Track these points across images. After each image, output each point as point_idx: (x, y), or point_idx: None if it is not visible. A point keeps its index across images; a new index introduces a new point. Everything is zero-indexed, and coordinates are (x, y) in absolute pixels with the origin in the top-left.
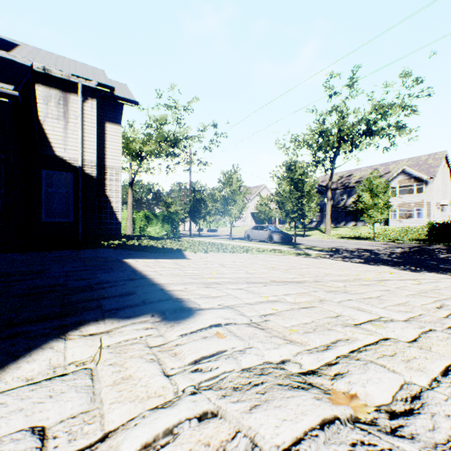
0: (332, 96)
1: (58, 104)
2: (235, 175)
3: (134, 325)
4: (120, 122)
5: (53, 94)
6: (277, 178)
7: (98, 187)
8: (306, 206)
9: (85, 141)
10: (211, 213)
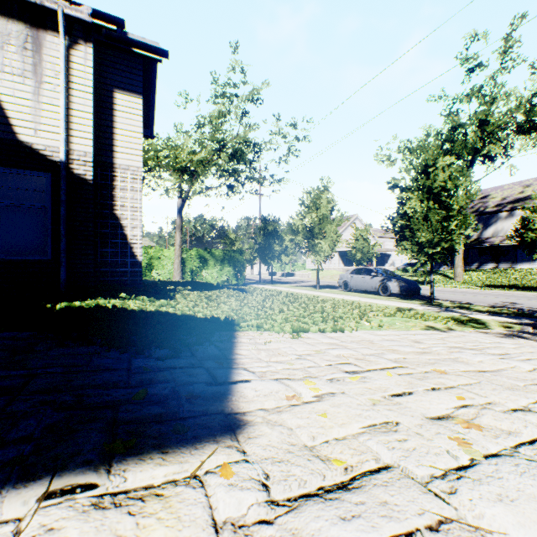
0: (473, 70)
1: (23, 49)
2: (325, 193)
3: None
4: (140, 91)
5: (13, 30)
6: (400, 189)
7: (100, 202)
8: (456, 235)
9: (73, 118)
10: (287, 251)
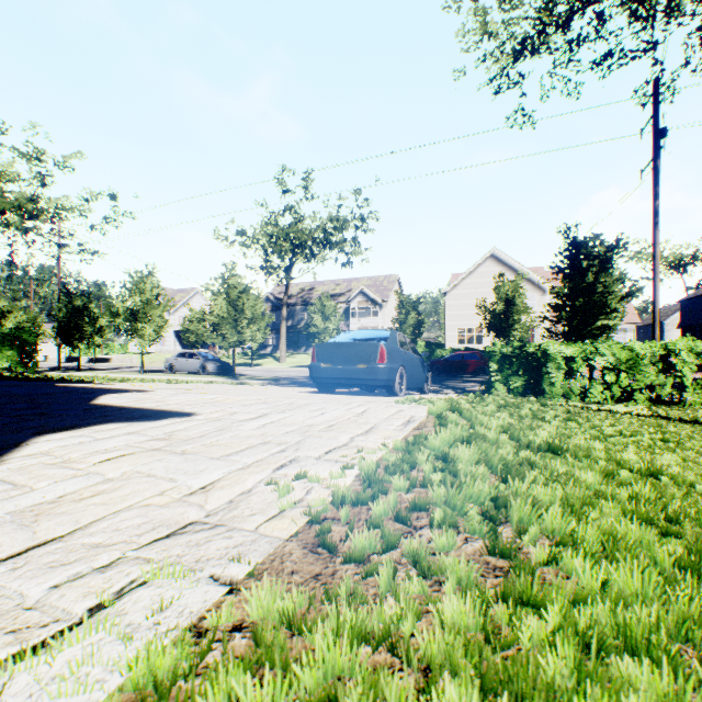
0: (285, 194)
1: None
2: (151, 278)
3: (130, 393)
4: None
5: None
6: (212, 293)
7: None
8: (248, 330)
9: None
10: (103, 331)
